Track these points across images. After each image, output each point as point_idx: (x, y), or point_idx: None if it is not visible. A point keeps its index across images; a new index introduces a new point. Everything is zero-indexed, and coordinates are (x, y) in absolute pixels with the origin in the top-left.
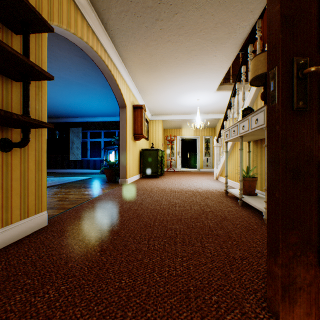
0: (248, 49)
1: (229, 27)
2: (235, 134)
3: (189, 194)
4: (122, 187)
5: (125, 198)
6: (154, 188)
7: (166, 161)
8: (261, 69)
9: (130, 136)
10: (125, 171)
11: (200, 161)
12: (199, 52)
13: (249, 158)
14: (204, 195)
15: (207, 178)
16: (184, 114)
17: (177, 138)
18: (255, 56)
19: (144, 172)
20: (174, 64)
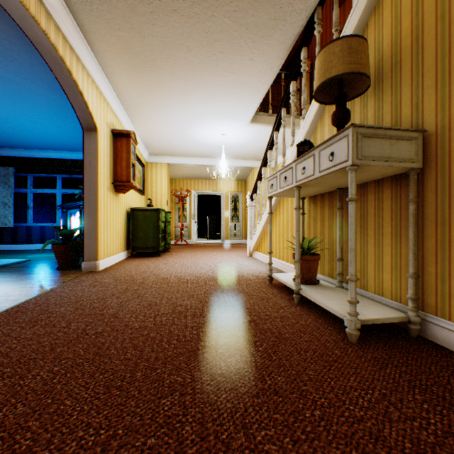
0: (302, 55)
1: (276, 7)
2: (287, 183)
3: (212, 285)
4: (86, 277)
5: (83, 303)
6: (150, 277)
7: (175, 229)
8: (337, 68)
9: (107, 184)
10: (95, 247)
11: (225, 228)
12: (228, 47)
13: (303, 224)
14: (236, 286)
15: (236, 254)
16: (202, 156)
17: (192, 194)
18: (325, 45)
19: (135, 247)
20: (185, 62)
